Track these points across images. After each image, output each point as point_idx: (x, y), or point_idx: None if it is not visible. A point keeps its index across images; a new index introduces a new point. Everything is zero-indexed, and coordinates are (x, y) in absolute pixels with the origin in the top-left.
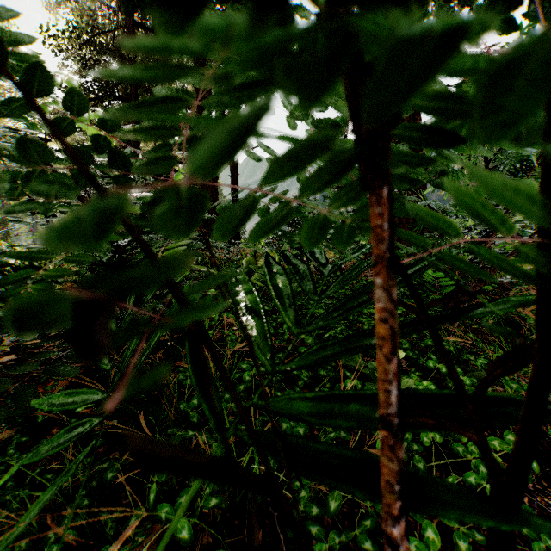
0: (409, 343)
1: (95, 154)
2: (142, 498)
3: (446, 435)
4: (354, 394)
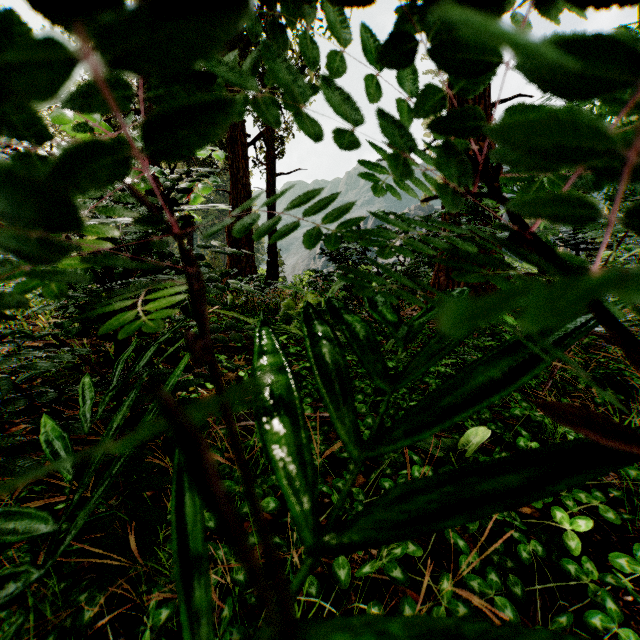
0: (490, 413)
1: (7, 140)
2: (136, 639)
3: (548, 543)
4: (493, 638)
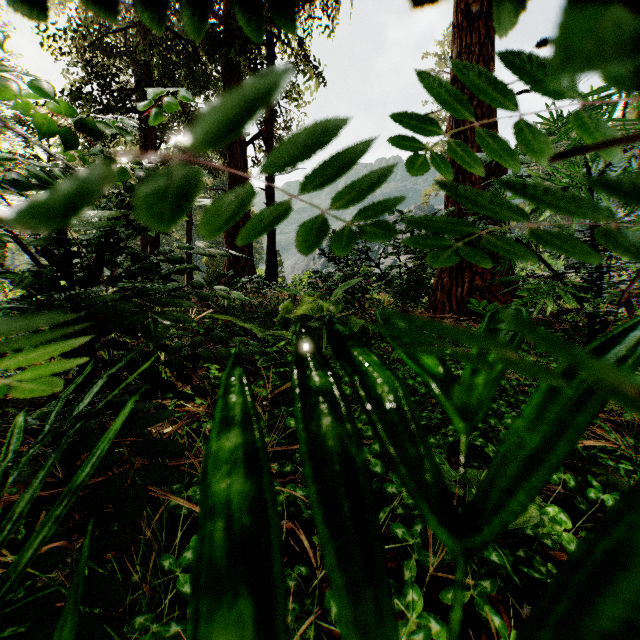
0: None
1: None
2: None
3: None
4: None
